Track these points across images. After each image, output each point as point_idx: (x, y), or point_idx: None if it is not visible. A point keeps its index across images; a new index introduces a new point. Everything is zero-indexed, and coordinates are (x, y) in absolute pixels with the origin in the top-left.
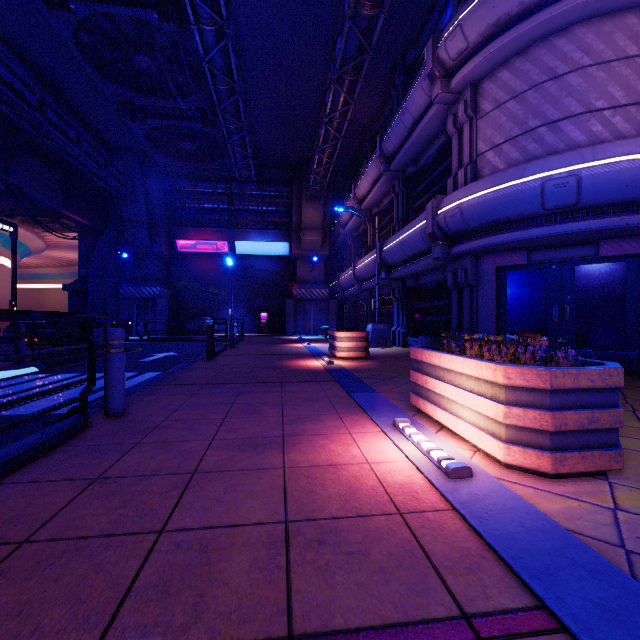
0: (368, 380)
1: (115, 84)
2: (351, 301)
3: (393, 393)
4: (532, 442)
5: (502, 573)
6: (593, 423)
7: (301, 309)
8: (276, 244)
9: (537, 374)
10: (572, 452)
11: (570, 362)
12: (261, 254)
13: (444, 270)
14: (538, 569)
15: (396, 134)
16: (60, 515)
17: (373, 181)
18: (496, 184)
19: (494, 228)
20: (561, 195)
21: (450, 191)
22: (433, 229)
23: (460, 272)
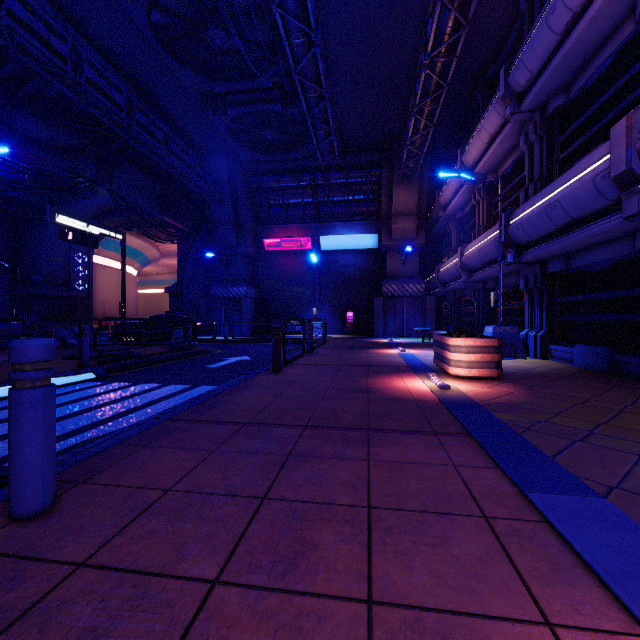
0: (538, 438)
1: (194, 73)
2: (453, 297)
3: None
4: None
5: None
6: None
7: (392, 308)
8: (363, 236)
9: None
10: None
11: None
12: (347, 248)
13: (632, 240)
14: None
15: (535, 51)
16: None
17: (490, 137)
18: None
19: None
20: None
21: None
22: (629, 165)
23: None
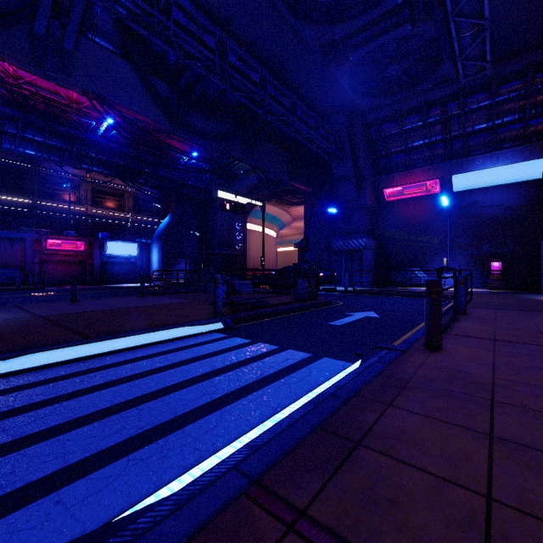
0: None
1: (316, 26)
2: None
3: None
4: None
5: None
6: None
7: None
8: (517, 166)
9: None
10: None
11: None
12: (490, 185)
13: None
14: None
15: None
16: None
17: None
18: None
19: None
20: None
21: None
22: None
23: None
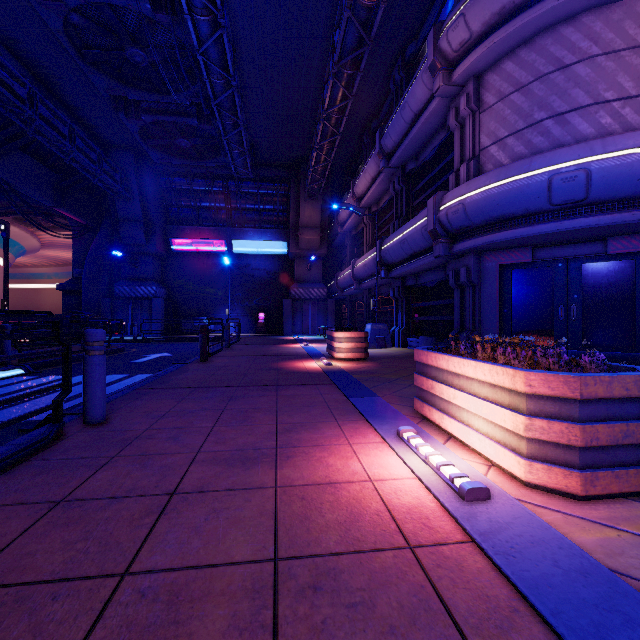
0: (368, 383)
1: (108, 78)
2: (349, 301)
3: (395, 397)
4: (558, 459)
5: (542, 634)
6: (628, 437)
7: (299, 309)
8: (274, 243)
9: (564, 381)
10: (604, 471)
11: (599, 367)
12: (258, 253)
13: (445, 269)
14: (586, 629)
15: (396, 130)
16: (7, 551)
17: (372, 178)
18: (501, 178)
19: (498, 224)
20: (569, 189)
21: (452, 187)
22: (434, 226)
23: (462, 270)
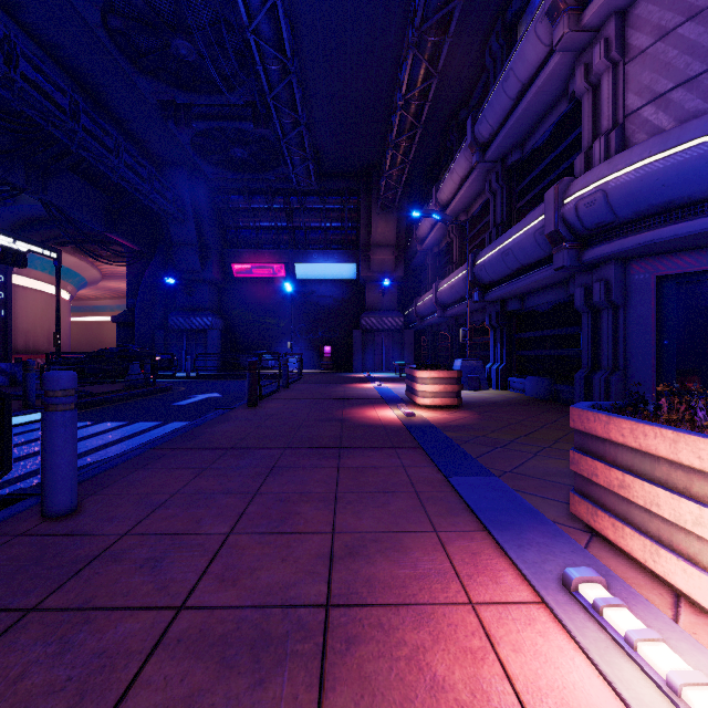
0: (471, 447)
1: (154, 80)
2: (431, 331)
3: (522, 478)
4: None
5: None
6: None
7: (370, 341)
8: (341, 266)
9: None
10: None
11: None
12: (324, 278)
13: (566, 286)
14: None
15: (495, 110)
16: None
17: (461, 179)
18: (669, 146)
19: (661, 216)
20: None
21: (579, 173)
22: (556, 226)
23: (597, 286)
